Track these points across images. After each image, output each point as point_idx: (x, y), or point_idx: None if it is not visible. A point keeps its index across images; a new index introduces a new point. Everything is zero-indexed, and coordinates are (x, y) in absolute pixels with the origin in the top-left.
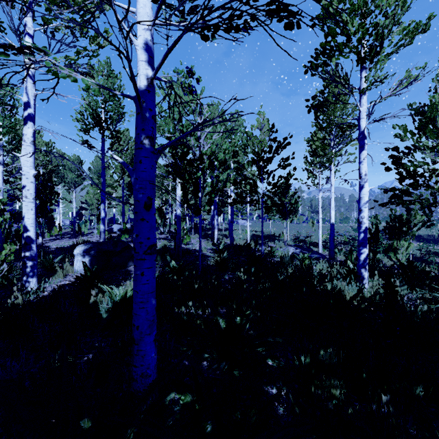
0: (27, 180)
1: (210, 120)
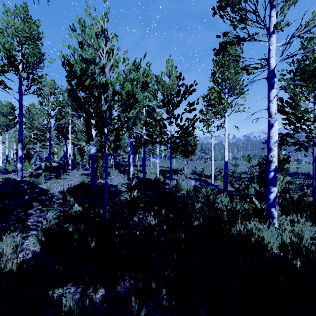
0: None
1: None
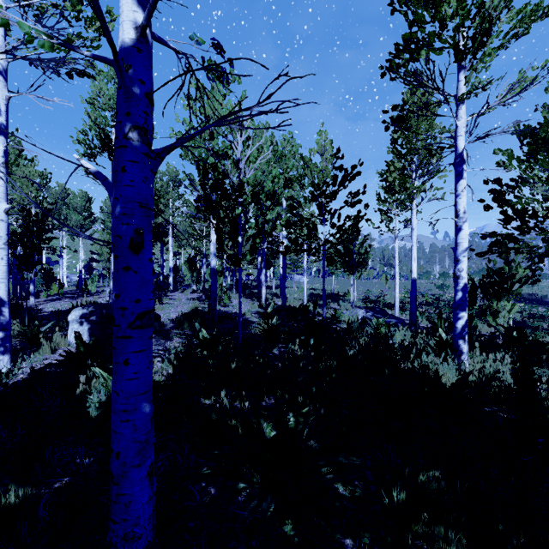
0: None
1: (246, 108)
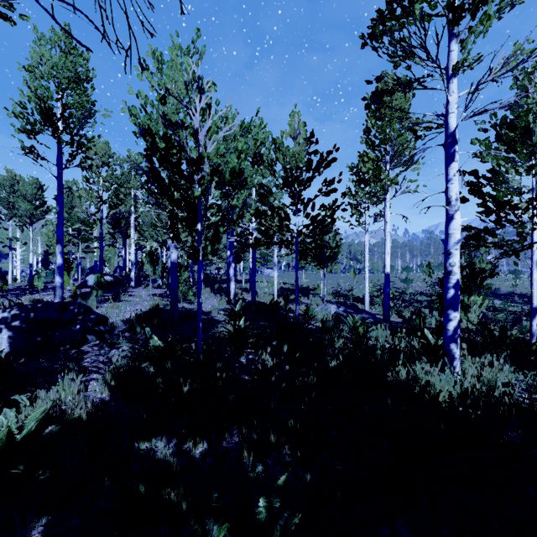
0: None
1: None
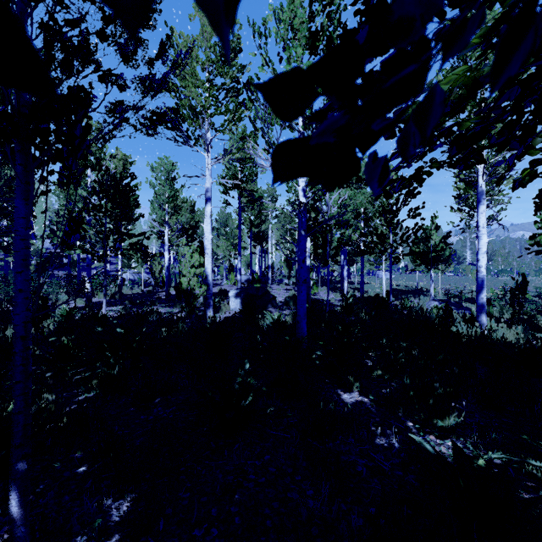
0: (208, 242)
1: (333, 217)
